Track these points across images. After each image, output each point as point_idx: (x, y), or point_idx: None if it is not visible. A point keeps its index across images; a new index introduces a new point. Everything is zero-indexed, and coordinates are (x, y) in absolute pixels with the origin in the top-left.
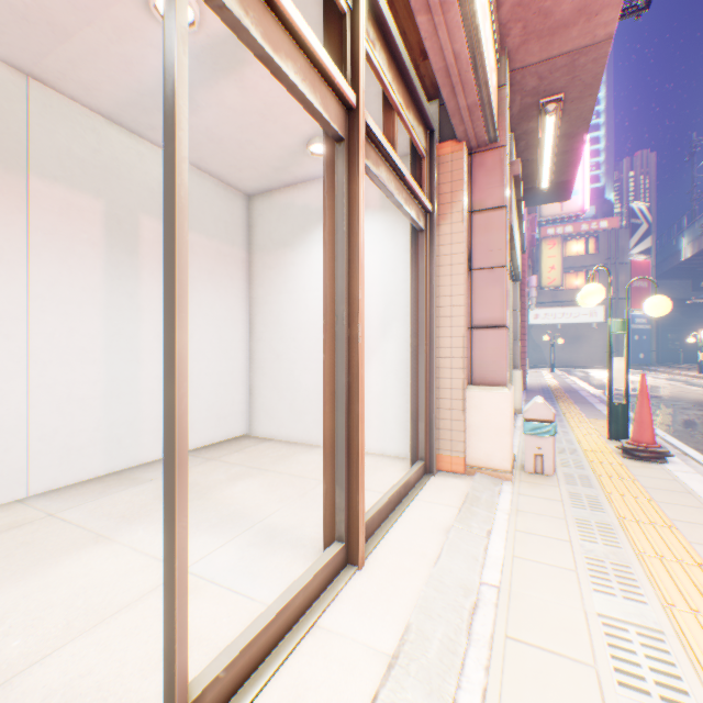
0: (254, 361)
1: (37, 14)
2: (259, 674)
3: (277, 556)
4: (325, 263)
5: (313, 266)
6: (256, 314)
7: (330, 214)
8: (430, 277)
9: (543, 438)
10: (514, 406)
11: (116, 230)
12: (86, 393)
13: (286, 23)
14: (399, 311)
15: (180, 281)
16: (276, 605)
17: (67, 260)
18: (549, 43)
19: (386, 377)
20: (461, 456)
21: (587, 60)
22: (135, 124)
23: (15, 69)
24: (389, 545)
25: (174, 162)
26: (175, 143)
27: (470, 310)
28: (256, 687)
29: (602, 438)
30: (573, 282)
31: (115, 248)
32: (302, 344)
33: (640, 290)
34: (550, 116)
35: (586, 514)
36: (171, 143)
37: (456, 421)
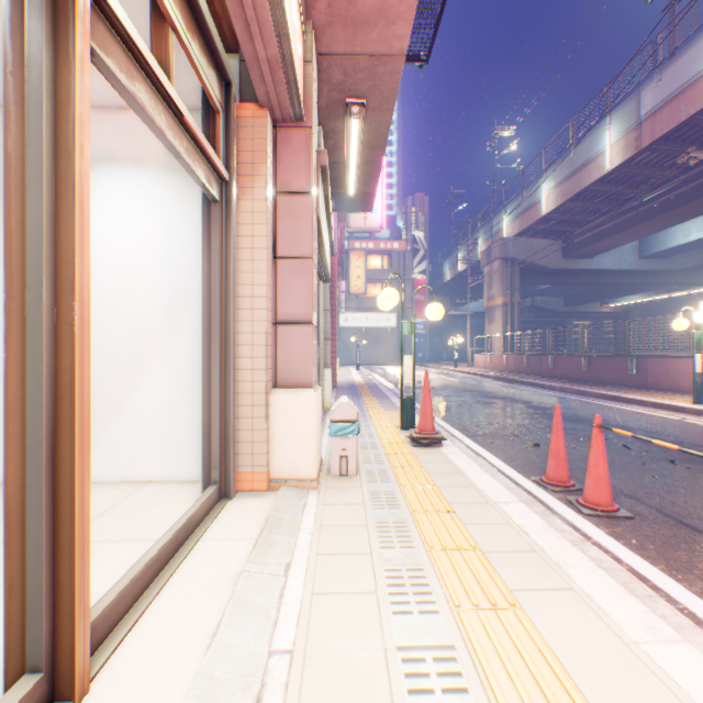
0: None
1: None
2: None
3: None
4: (10, 193)
5: None
6: None
7: (19, 111)
8: (227, 260)
9: (348, 439)
10: (326, 405)
11: None
12: None
13: None
14: (192, 300)
15: None
16: None
17: None
18: (354, 36)
19: (174, 382)
20: (265, 470)
21: (386, 71)
22: None
23: None
24: (145, 632)
25: None
26: None
27: (276, 303)
28: None
29: (397, 429)
30: (375, 292)
31: None
32: None
33: (420, 302)
34: (356, 120)
35: (385, 514)
36: None
37: (259, 430)
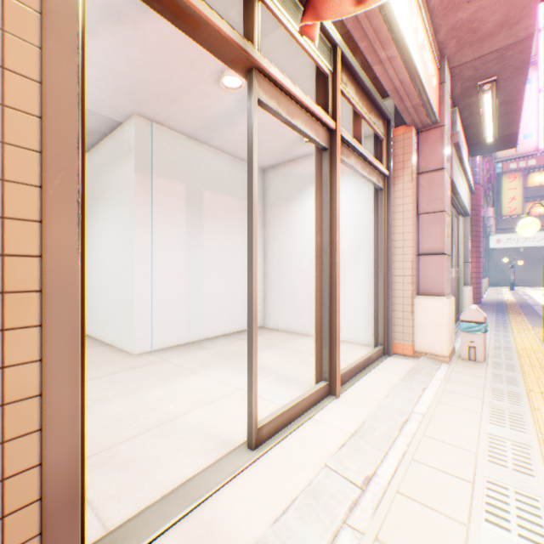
0: (266, 278)
1: (163, 94)
2: (285, 430)
3: (288, 388)
4: (316, 220)
5: (306, 214)
6: (268, 247)
7: (319, 192)
8: (387, 220)
9: (475, 335)
10: None
11: (191, 200)
12: (177, 295)
13: (297, 102)
14: (366, 243)
15: (254, 240)
16: (292, 402)
17: (169, 220)
18: (479, 47)
19: (356, 289)
20: (410, 344)
21: (513, 53)
22: (202, 138)
23: (147, 119)
24: (355, 389)
25: (252, 188)
26: (252, 180)
27: (418, 242)
28: (284, 434)
29: (538, 341)
30: (537, 210)
31: (191, 211)
32: (298, 266)
33: None
34: (486, 93)
35: (501, 386)
36: (251, 180)
37: (406, 319)
